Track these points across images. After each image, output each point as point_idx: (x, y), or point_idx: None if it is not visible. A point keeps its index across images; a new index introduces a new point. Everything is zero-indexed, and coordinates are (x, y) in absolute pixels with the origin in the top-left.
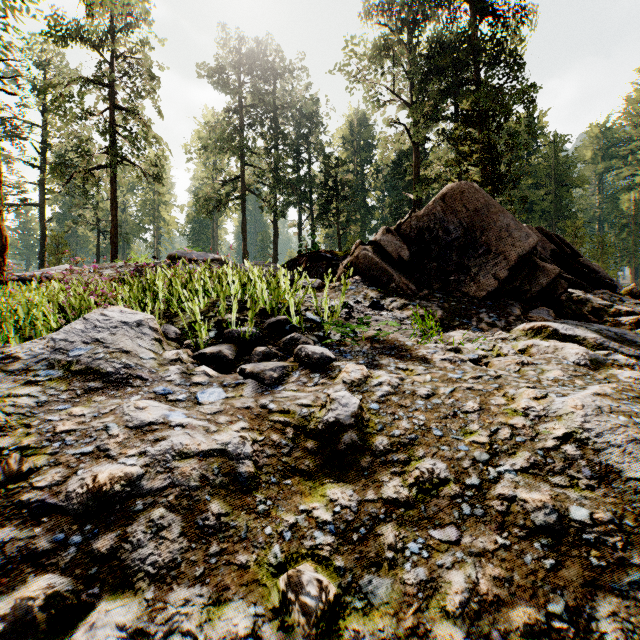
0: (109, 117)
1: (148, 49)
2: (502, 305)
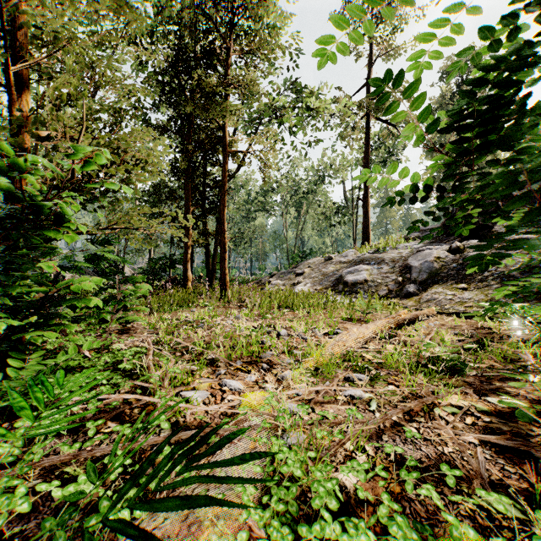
0: None
1: None
2: (446, 239)
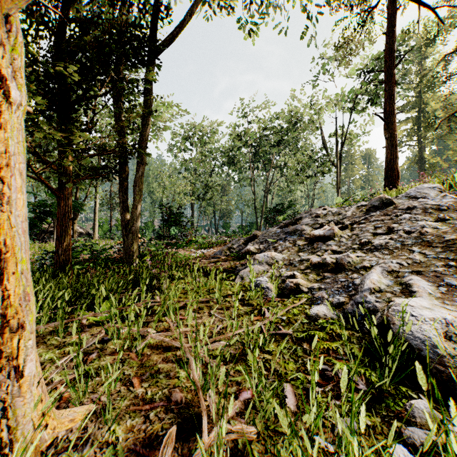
0: None
1: None
2: None
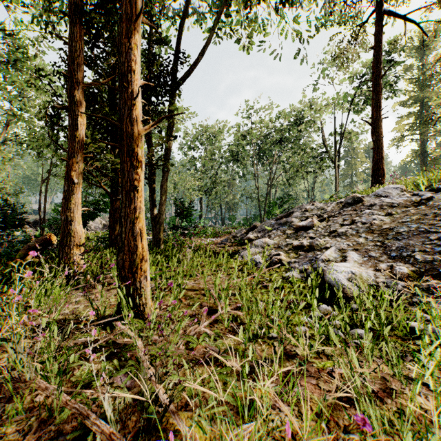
0: None
1: None
2: None
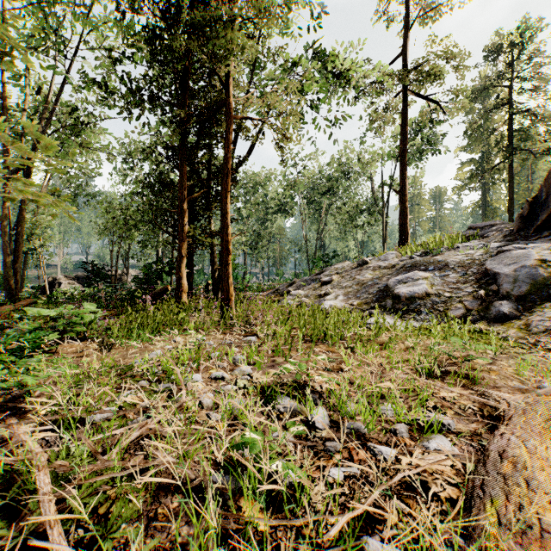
0: (507, 125)
1: (537, 54)
2: (534, 235)
